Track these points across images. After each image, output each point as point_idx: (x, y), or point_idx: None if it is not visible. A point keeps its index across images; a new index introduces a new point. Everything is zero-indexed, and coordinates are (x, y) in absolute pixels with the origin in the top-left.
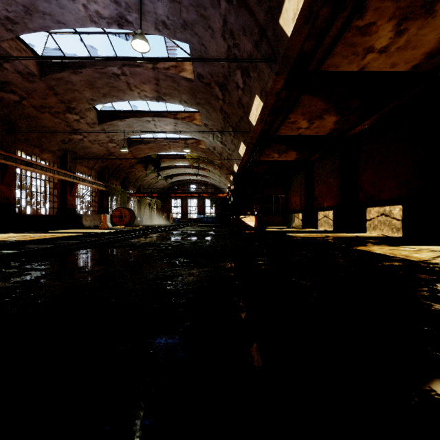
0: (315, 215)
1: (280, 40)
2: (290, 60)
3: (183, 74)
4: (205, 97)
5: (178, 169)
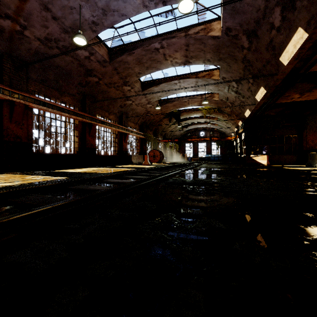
0: None
1: None
2: None
3: (210, 34)
4: (228, 51)
5: (192, 120)
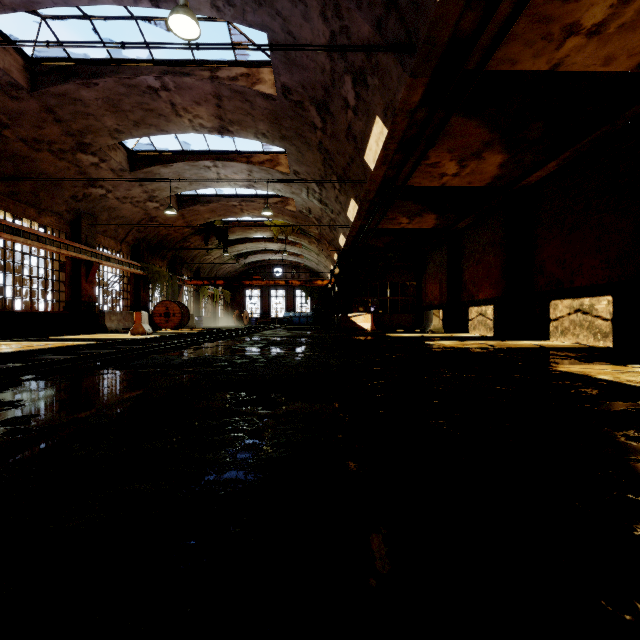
0: (465, 312)
1: (422, 9)
2: (437, 48)
3: (259, 88)
4: (294, 127)
5: (255, 244)
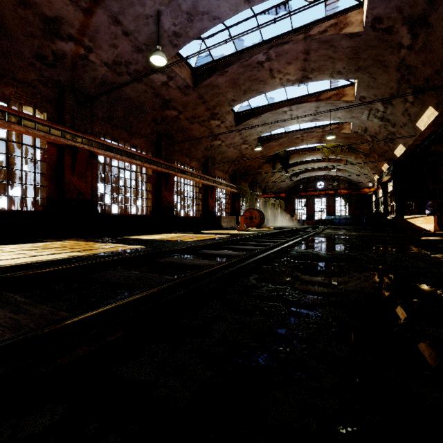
0: None
1: None
2: None
3: (346, 30)
4: (373, 55)
5: (306, 165)
